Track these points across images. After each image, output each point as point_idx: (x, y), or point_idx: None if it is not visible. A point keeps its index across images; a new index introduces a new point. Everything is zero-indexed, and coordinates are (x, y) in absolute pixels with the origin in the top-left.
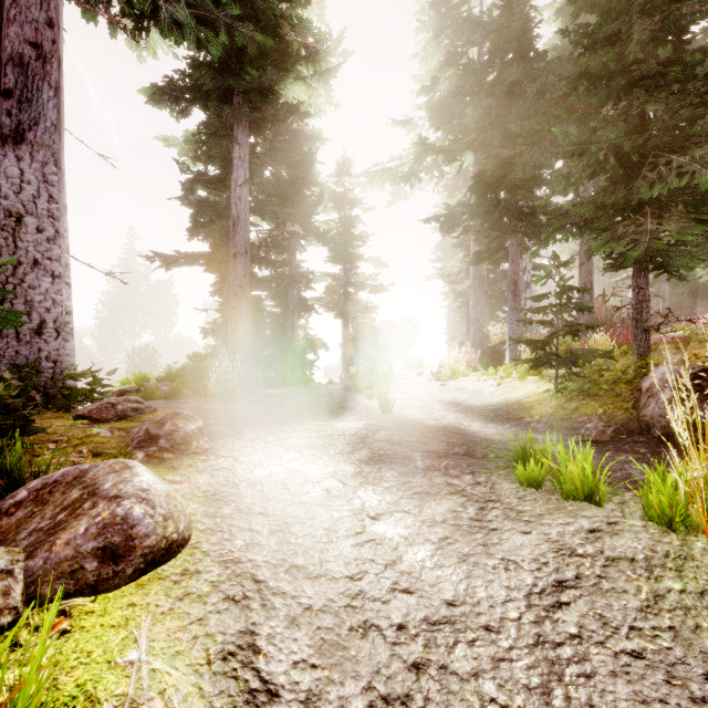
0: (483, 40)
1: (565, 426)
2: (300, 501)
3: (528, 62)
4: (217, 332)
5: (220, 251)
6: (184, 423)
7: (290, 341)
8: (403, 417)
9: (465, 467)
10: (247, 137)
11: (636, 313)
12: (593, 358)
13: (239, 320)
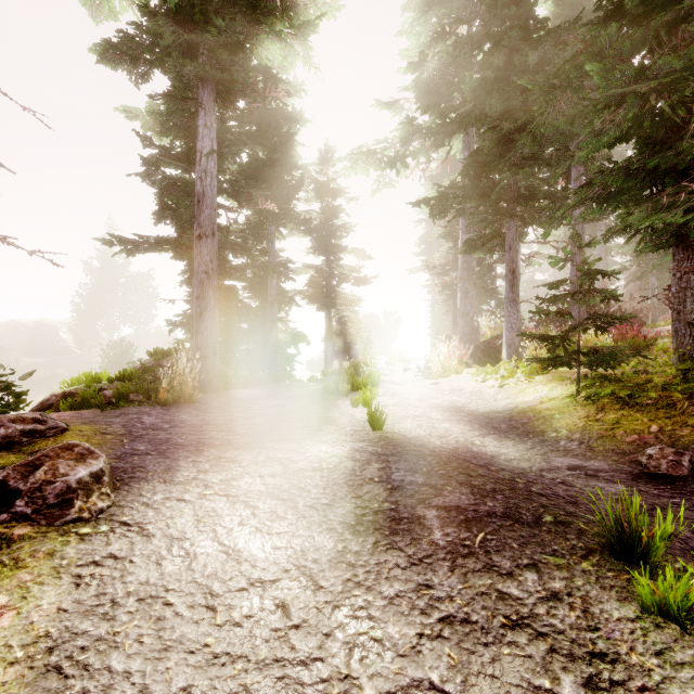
0: (473, 18)
1: (611, 448)
2: (227, 651)
3: (527, 30)
4: (186, 325)
5: (187, 235)
6: (71, 465)
7: (269, 335)
8: (398, 435)
9: (517, 549)
10: (214, 103)
11: (678, 303)
12: (625, 358)
13: (204, 311)
